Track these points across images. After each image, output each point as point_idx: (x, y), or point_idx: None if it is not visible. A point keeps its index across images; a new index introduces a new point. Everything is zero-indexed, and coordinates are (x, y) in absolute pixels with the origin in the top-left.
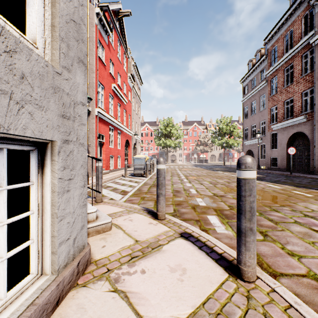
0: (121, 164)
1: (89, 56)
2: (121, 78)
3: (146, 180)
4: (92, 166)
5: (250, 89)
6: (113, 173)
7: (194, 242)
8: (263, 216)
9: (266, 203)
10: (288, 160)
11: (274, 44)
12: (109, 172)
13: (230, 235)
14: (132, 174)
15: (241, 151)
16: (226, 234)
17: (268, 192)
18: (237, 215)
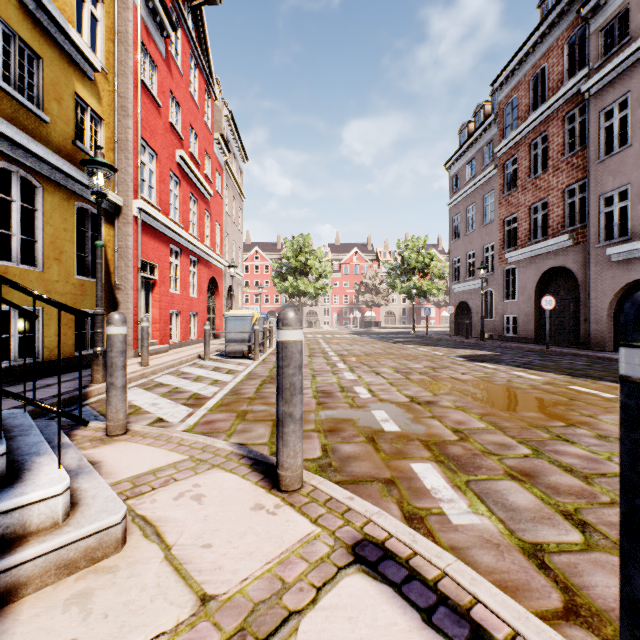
0: (198, 330)
1: (117, 78)
2: (200, 140)
3: (254, 366)
4: (59, 334)
5: (465, 181)
6: (177, 350)
7: (402, 586)
8: (545, 457)
9: (534, 420)
10: (537, 321)
11: (511, 93)
12: (169, 348)
13: (491, 534)
14: (222, 352)
15: (444, 304)
16: (480, 531)
17: (523, 390)
18: (635, 551)
